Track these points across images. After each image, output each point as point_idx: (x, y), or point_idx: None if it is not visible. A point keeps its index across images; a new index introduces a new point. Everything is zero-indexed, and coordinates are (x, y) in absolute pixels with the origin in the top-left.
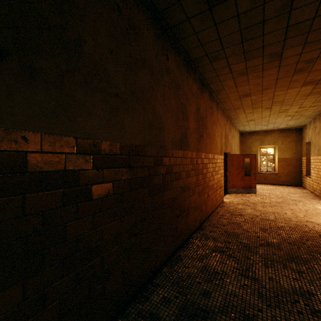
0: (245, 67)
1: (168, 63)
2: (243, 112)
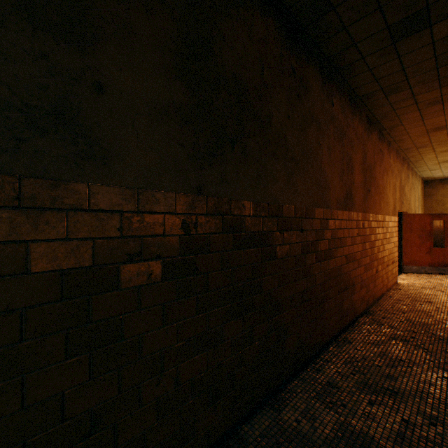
0: (439, 95)
1: (333, 109)
2: (431, 151)
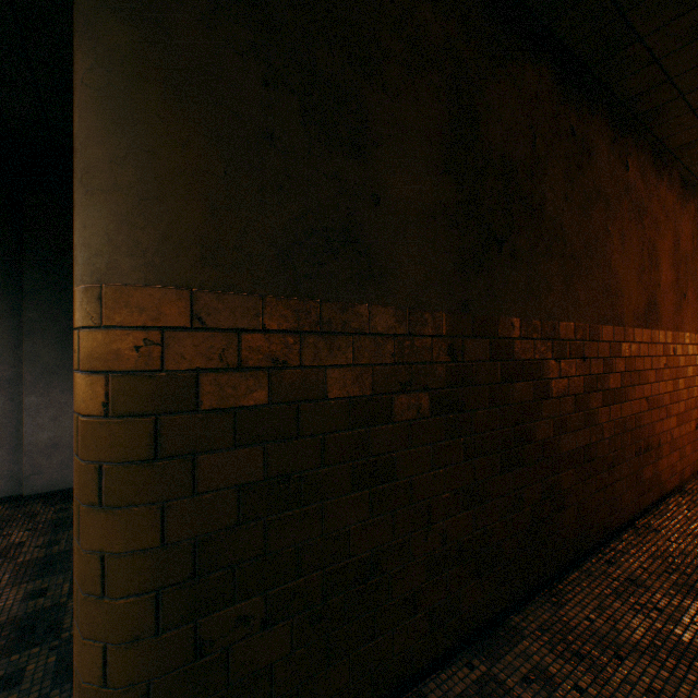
0: None
1: (627, 176)
2: None
